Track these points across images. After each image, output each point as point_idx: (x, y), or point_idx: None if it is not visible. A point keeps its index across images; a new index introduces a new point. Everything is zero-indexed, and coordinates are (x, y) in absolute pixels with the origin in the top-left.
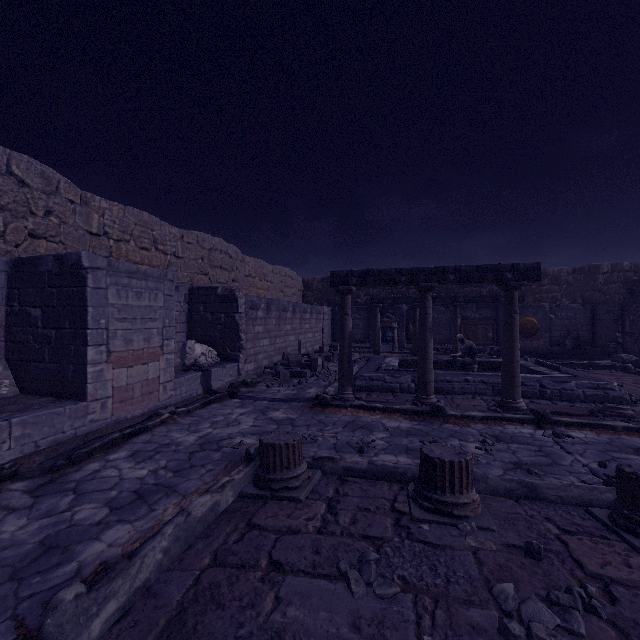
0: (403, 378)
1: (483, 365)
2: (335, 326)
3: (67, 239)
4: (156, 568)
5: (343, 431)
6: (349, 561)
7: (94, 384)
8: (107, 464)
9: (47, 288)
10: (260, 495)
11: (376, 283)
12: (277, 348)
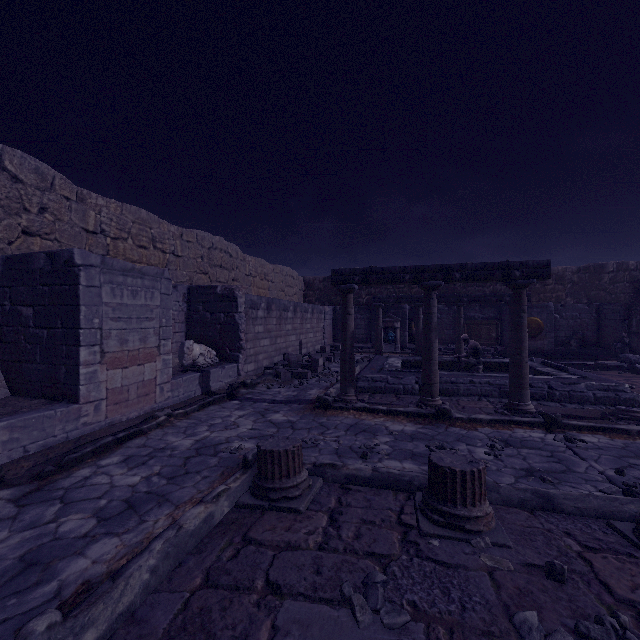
0: (407, 379)
1: (488, 366)
2: (336, 326)
3: (62, 237)
4: (142, 590)
5: (345, 435)
6: (353, 583)
7: (87, 386)
8: (98, 470)
9: (39, 286)
10: (257, 505)
11: (379, 281)
12: (278, 348)
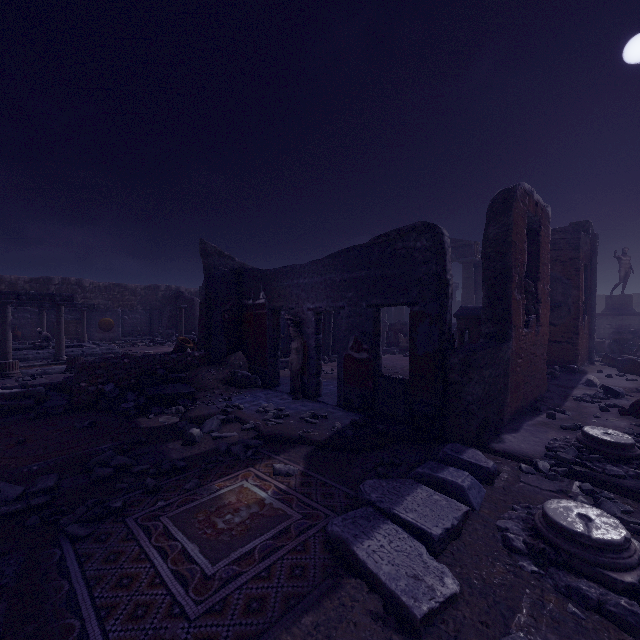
0: None
1: None
2: None
3: None
4: None
5: None
6: None
7: None
8: None
9: None
10: None
11: None
12: None
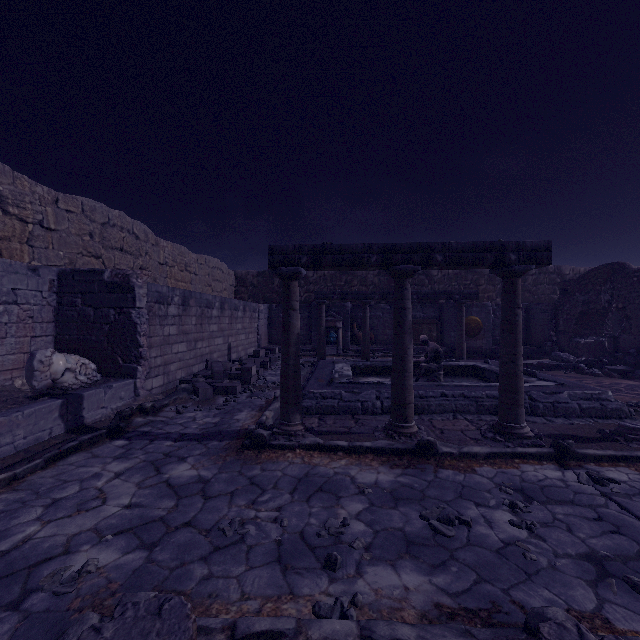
0: (365, 394)
1: (443, 370)
2: (272, 326)
3: None
4: None
5: (291, 502)
6: None
7: None
8: None
9: None
10: None
11: (335, 264)
12: (198, 354)
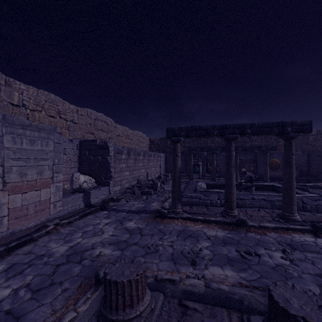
0: (212, 197)
1: (255, 187)
2: (167, 164)
3: None
4: None
5: (177, 240)
6: None
7: None
8: None
9: None
10: None
11: (197, 135)
12: (134, 176)
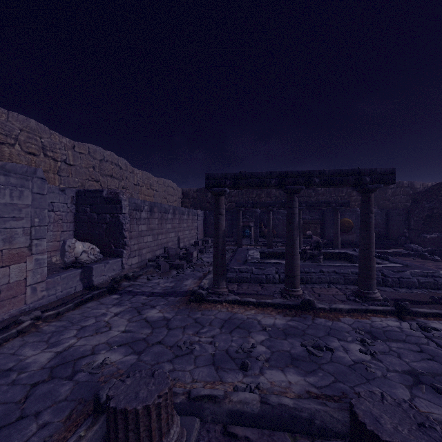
0: (268, 270)
1: (323, 255)
2: (206, 225)
3: None
4: None
5: (220, 333)
6: None
7: None
8: None
9: None
10: None
11: (248, 185)
12: (159, 243)
